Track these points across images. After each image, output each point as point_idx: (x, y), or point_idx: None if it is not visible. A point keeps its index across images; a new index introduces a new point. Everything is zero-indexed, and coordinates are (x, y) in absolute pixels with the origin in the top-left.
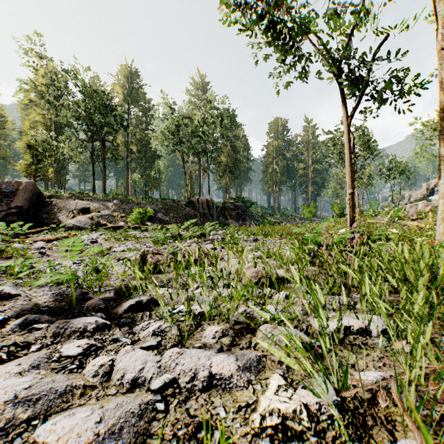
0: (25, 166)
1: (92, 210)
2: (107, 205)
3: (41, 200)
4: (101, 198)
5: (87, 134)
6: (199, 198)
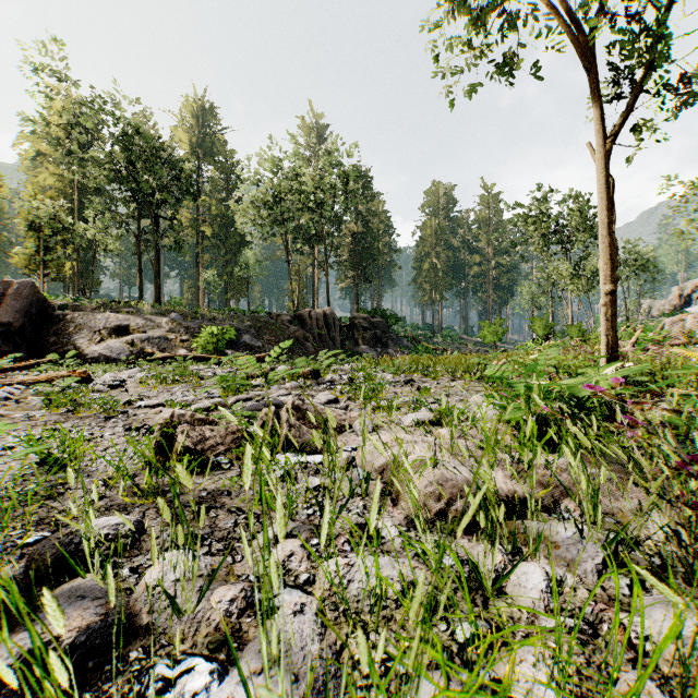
0: (26, 258)
1: (133, 330)
2: (158, 321)
3: (46, 312)
4: (150, 310)
5: (128, 205)
6: (312, 311)
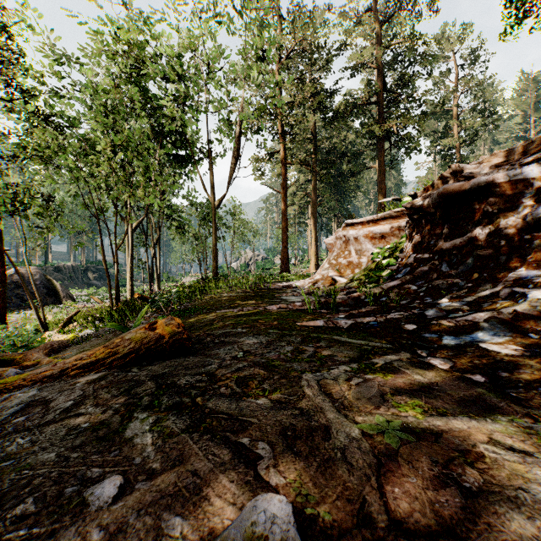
0: None
1: None
2: None
3: None
4: None
5: None
6: (65, 264)
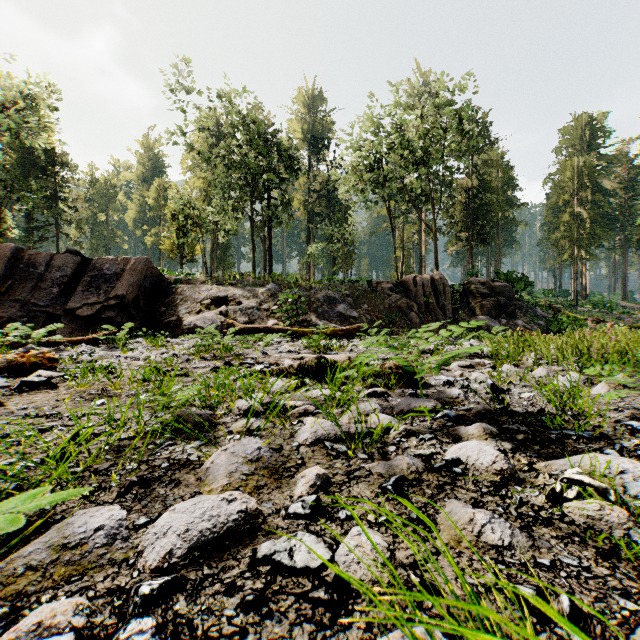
0: (169, 244)
1: (230, 301)
2: (255, 291)
3: (161, 286)
4: (251, 282)
5: (242, 188)
6: (417, 276)
